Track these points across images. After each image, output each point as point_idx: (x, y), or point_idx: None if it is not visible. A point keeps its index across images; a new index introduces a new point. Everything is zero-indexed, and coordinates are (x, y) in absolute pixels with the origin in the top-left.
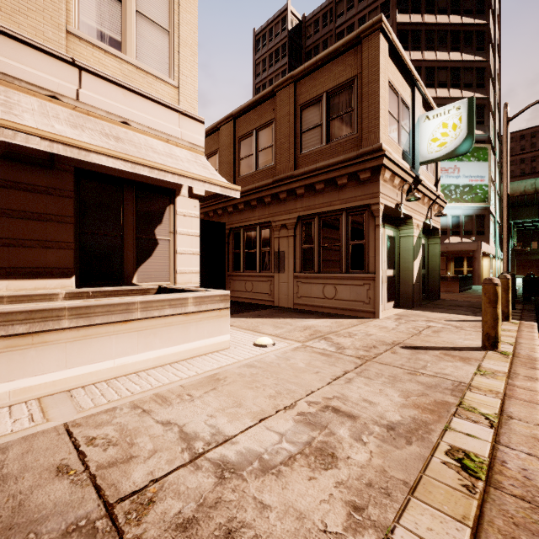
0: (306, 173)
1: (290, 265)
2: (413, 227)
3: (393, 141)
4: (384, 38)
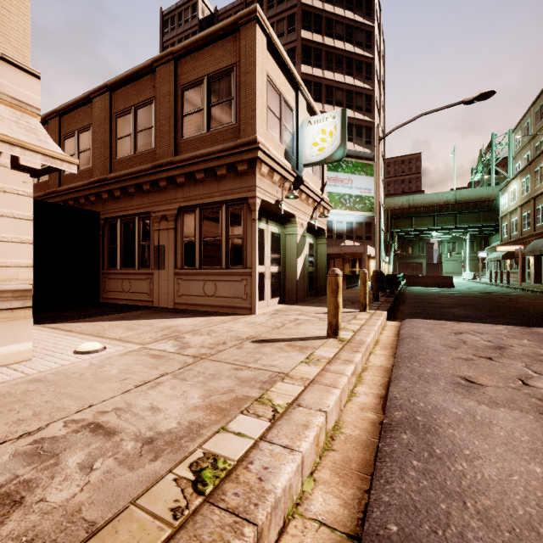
0: (187, 160)
1: (170, 261)
2: (297, 226)
3: (274, 138)
4: (261, 30)
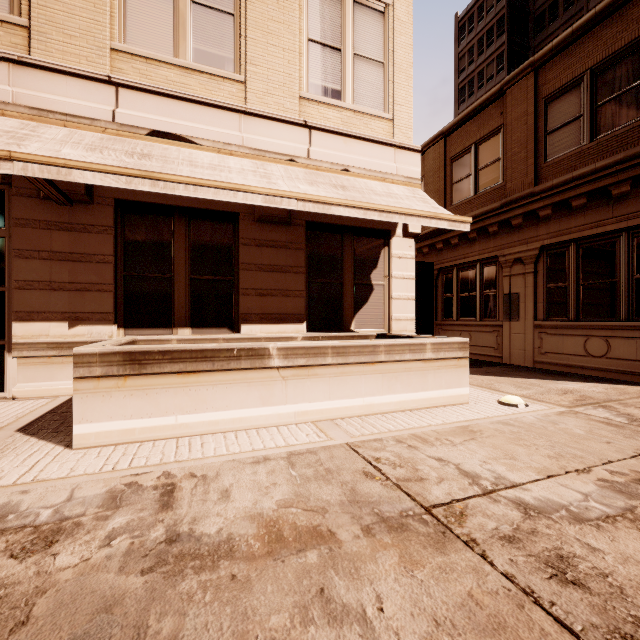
0: (556, 186)
1: (527, 311)
2: None
3: None
4: None
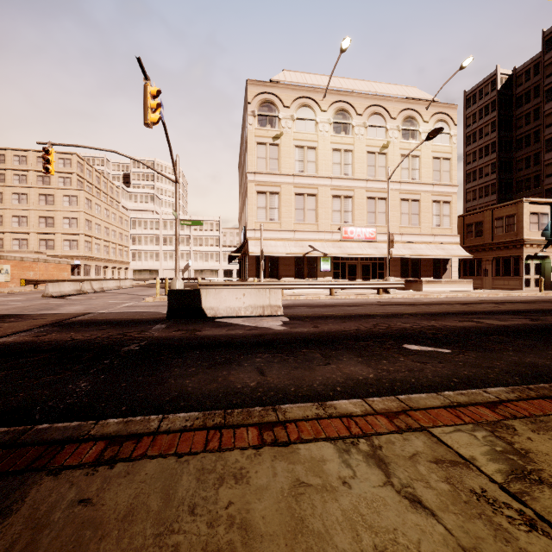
0: (497, 243)
1: (490, 274)
2: (550, 259)
3: (534, 231)
4: (526, 202)
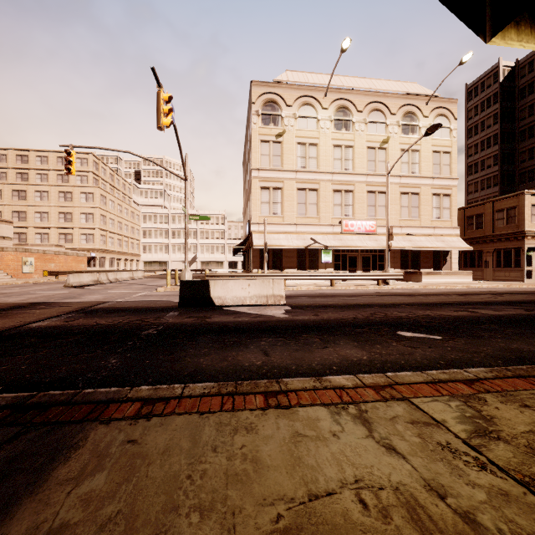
0: (497, 234)
1: (490, 266)
2: None
3: None
4: (527, 195)
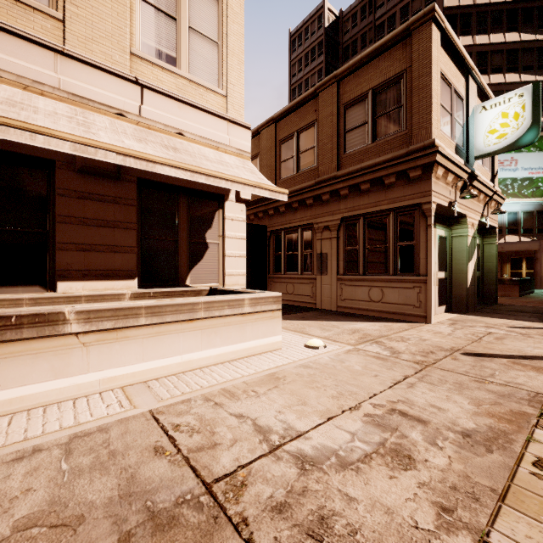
0: (351, 173)
1: (333, 267)
2: (468, 227)
3: (446, 136)
4: (436, 28)
